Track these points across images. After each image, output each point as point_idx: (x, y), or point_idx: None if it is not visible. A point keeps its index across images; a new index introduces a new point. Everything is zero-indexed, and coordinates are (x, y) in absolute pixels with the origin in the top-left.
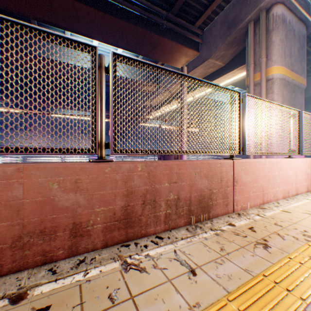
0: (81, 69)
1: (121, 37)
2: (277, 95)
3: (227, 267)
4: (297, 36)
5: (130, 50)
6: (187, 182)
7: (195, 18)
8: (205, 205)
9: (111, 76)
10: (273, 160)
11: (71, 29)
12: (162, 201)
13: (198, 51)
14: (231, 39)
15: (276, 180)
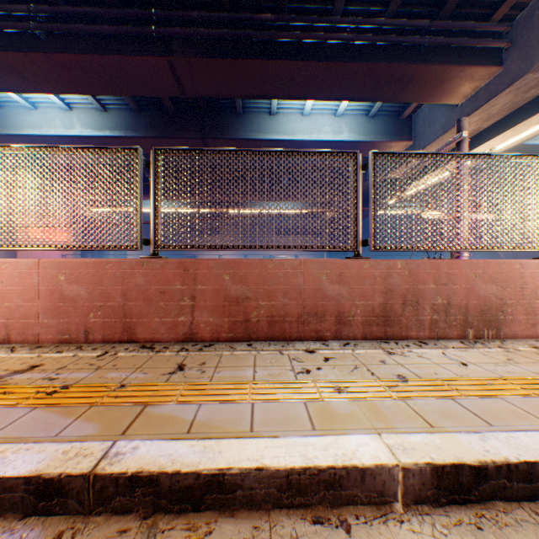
0: (289, 143)
1: (350, 86)
2: None
3: (509, 368)
4: None
5: (363, 100)
6: (462, 286)
7: (490, 6)
8: (491, 318)
9: (370, 175)
10: None
11: (282, 96)
12: (426, 305)
13: (500, 64)
14: None
15: None
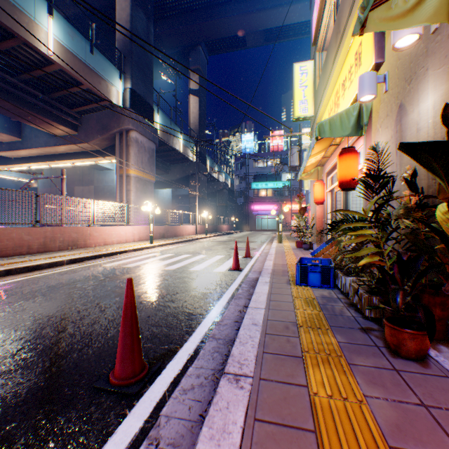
0: None
1: None
2: (133, 187)
3: (81, 252)
4: (148, 150)
5: None
6: (69, 234)
7: (74, 104)
8: (76, 243)
9: (41, 200)
10: (112, 227)
11: None
12: (58, 241)
13: (78, 131)
14: (106, 137)
15: (114, 235)
